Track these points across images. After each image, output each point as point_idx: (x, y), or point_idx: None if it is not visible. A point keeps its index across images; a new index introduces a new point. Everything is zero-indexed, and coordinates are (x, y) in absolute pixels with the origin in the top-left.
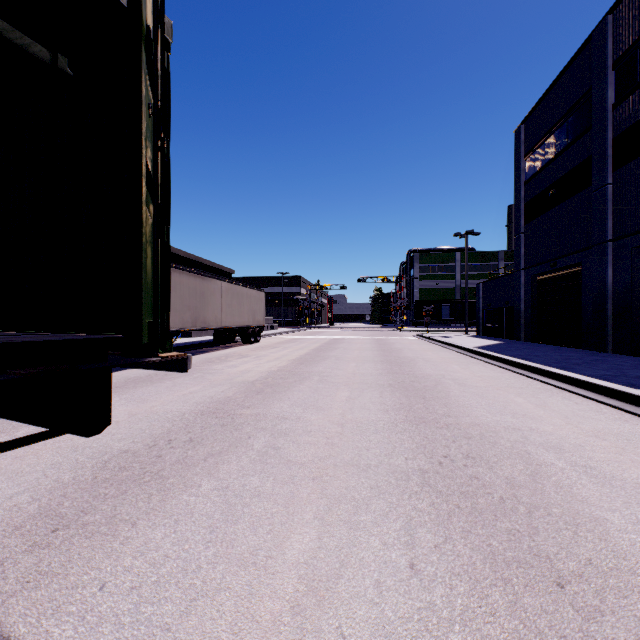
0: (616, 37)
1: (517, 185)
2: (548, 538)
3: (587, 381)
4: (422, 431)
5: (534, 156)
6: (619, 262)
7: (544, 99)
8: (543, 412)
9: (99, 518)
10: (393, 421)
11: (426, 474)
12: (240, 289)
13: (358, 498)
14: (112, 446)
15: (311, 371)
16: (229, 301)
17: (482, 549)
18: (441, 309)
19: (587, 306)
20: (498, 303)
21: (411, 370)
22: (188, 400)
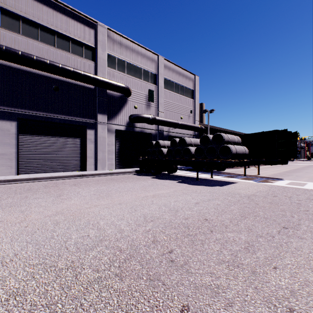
0: None
1: None
2: None
3: None
4: None
5: None
6: None
7: None
8: None
9: (277, 176)
10: None
11: None
12: None
13: None
14: (266, 174)
15: (301, 171)
16: None
17: None
18: None
19: None
20: None
21: None
22: (270, 172)
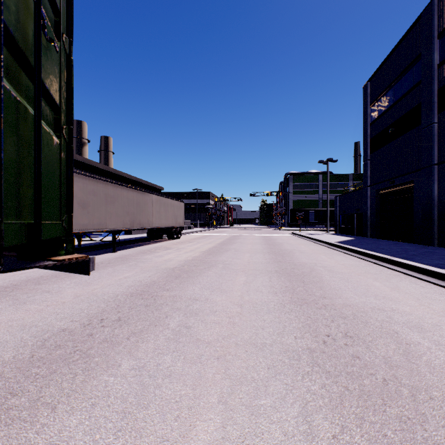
0: (440, 15)
1: (365, 125)
2: (438, 427)
3: (427, 269)
4: (305, 311)
5: (377, 104)
6: (443, 180)
7: (385, 63)
8: (398, 294)
9: (23, 401)
10: (281, 302)
11: (314, 353)
12: (166, 200)
13: (257, 379)
14: (54, 325)
15: (217, 260)
16: (158, 209)
17: (379, 441)
18: (308, 215)
19: (418, 212)
20: (351, 210)
21: (291, 259)
22: (122, 284)
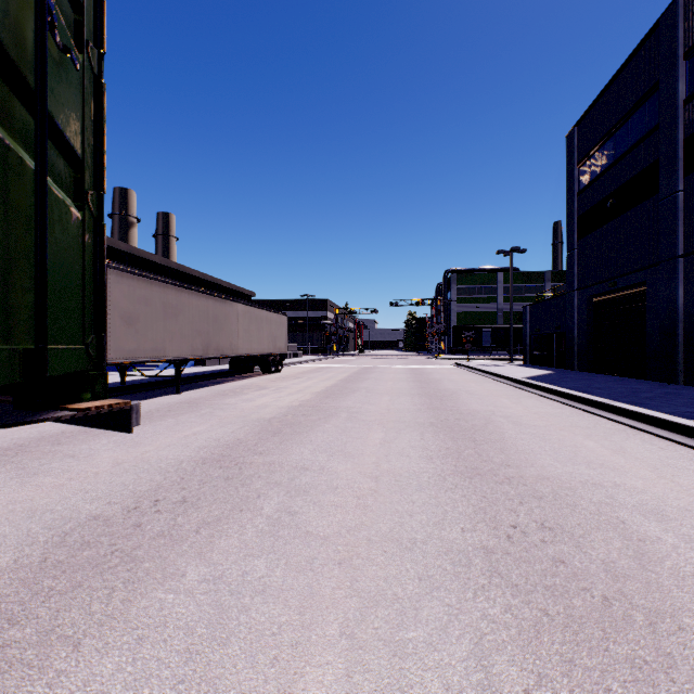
0: (688, 22)
1: (570, 195)
2: (693, 676)
3: (669, 420)
4: (478, 487)
5: (590, 162)
6: (692, 280)
7: (601, 98)
8: (624, 460)
9: (29, 633)
10: (440, 473)
11: (492, 555)
12: (259, 312)
13: (402, 597)
14: (80, 509)
15: (338, 406)
16: (246, 326)
17: None
18: (482, 335)
19: (653, 331)
20: (547, 328)
21: (454, 405)
22: (189, 443)
